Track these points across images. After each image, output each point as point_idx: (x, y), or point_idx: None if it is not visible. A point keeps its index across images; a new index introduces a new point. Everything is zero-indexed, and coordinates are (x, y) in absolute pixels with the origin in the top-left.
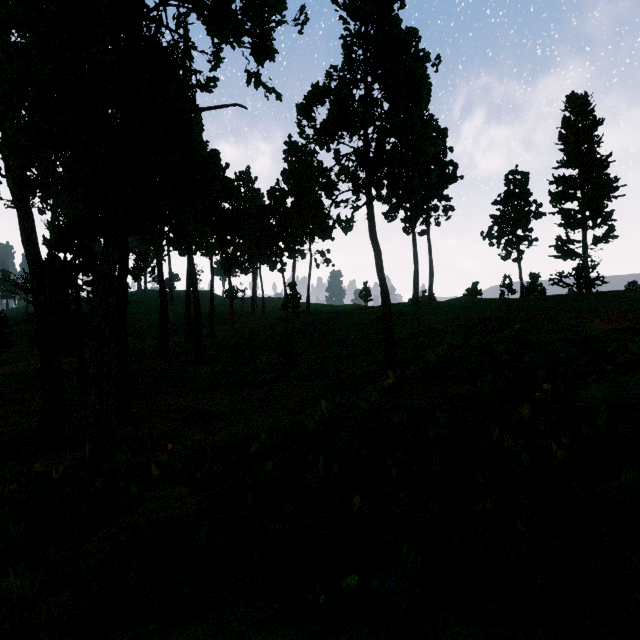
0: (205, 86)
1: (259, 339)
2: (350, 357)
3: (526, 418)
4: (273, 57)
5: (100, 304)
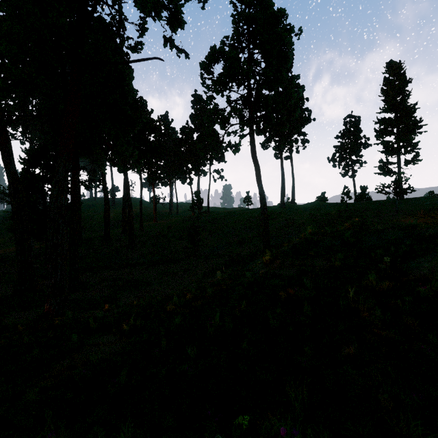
0: (134, 48)
1: (174, 230)
2: (237, 243)
3: (373, 282)
4: (183, 26)
5: (55, 202)
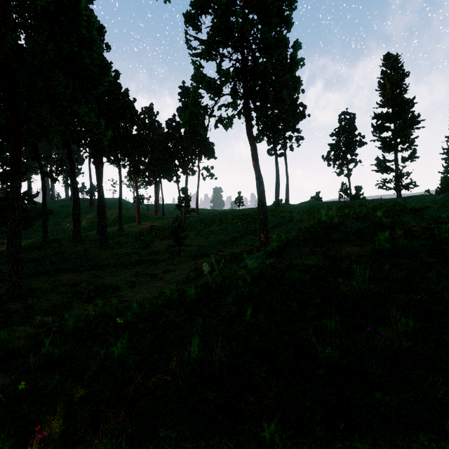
0: None
1: (157, 230)
2: (229, 241)
3: None
4: None
5: None
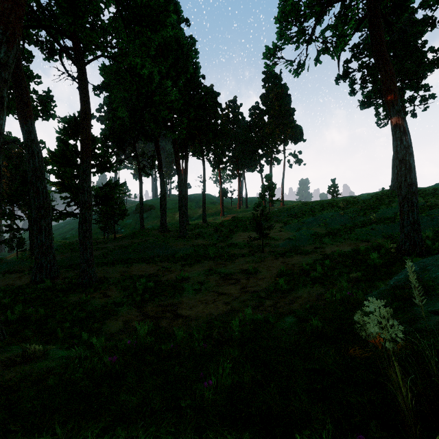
0: None
1: (238, 221)
2: (330, 235)
3: None
4: None
5: None
